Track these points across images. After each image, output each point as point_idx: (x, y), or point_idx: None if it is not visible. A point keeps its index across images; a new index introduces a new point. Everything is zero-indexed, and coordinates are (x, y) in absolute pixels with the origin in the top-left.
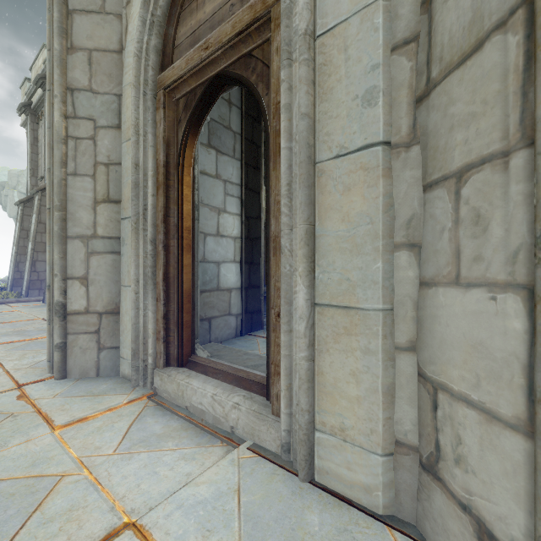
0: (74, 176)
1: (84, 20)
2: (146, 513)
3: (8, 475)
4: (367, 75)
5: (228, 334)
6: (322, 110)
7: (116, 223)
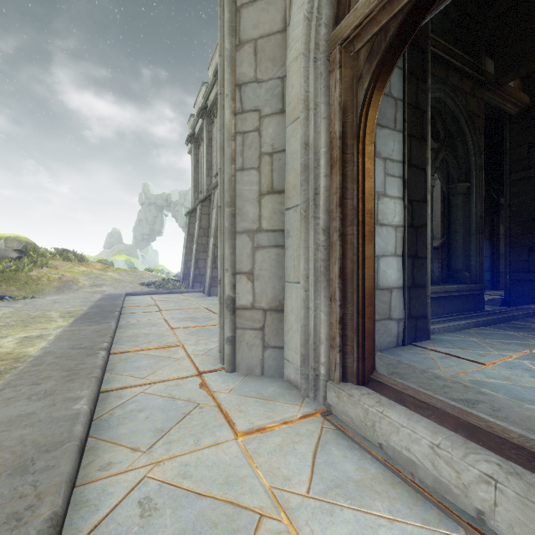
0: (242, 171)
1: (250, 11)
2: None
3: (207, 490)
4: None
5: (388, 342)
6: None
7: (279, 215)
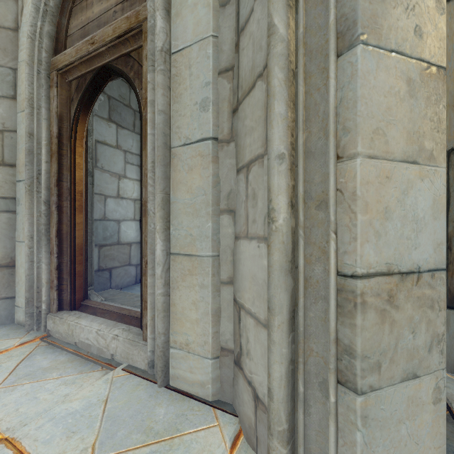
0: None
1: None
2: (20, 429)
3: None
4: (203, 89)
5: (128, 281)
6: (175, 109)
7: (11, 185)
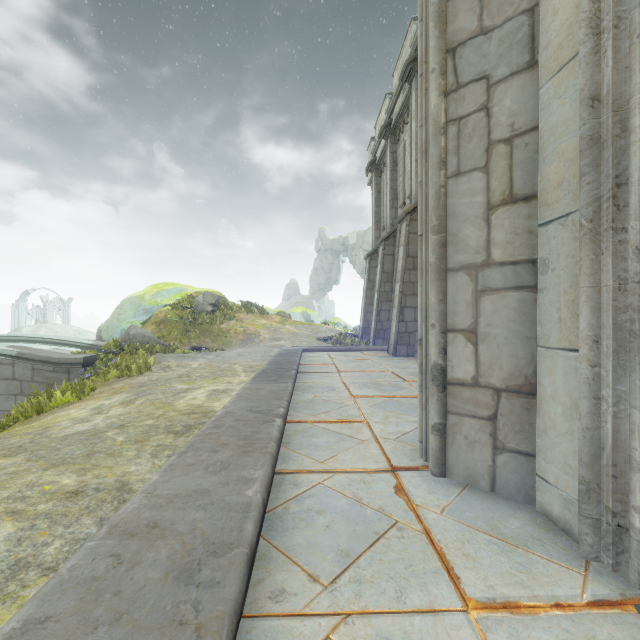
0: (456, 177)
1: None
2: None
3: None
4: None
5: None
6: None
7: (524, 236)
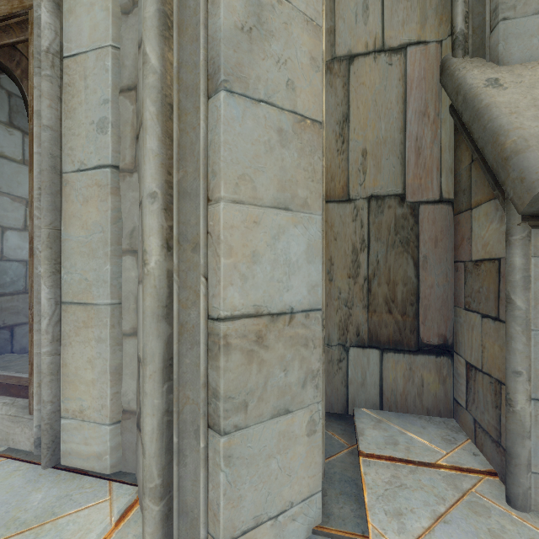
0: None
1: None
2: None
3: None
4: (101, 106)
5: None
6: (67, 126)
7: None
